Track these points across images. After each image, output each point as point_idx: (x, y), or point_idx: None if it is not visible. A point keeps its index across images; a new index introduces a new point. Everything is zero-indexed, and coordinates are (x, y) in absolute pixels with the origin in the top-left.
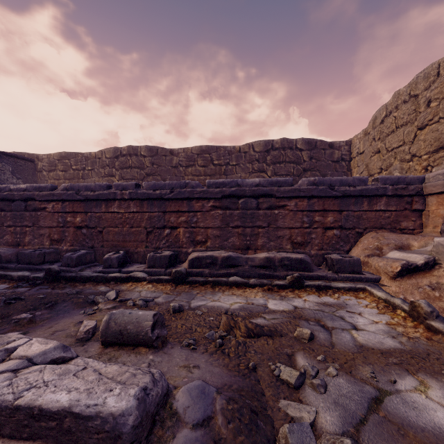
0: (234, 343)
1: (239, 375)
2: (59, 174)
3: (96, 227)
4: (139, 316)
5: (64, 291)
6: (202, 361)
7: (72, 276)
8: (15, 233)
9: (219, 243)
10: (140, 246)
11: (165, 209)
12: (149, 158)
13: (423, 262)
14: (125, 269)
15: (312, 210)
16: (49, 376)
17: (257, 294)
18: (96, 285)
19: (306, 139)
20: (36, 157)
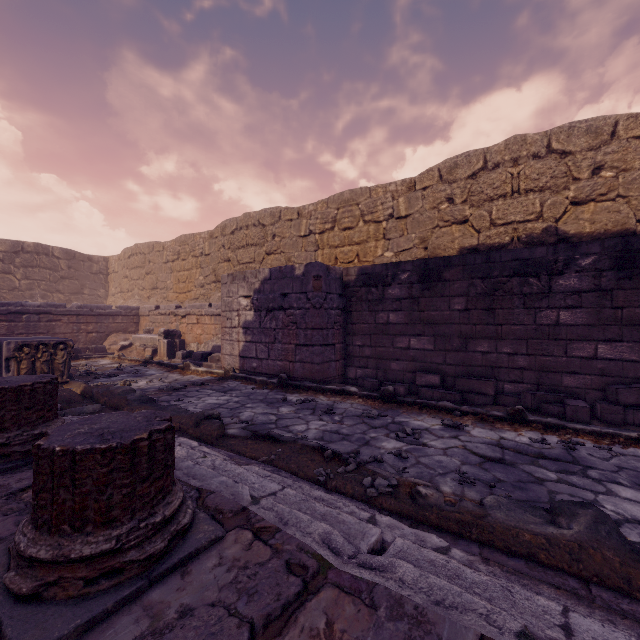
0: None
1: None
2: None
3: None
4: None
5: None
6: None
7: None
8: None
9: None
10: None
11: None
12: None
13: (129, 344)
14: None
15: (80, 322)
16: None
17: None
18: None
19: (64, 249)
20: None
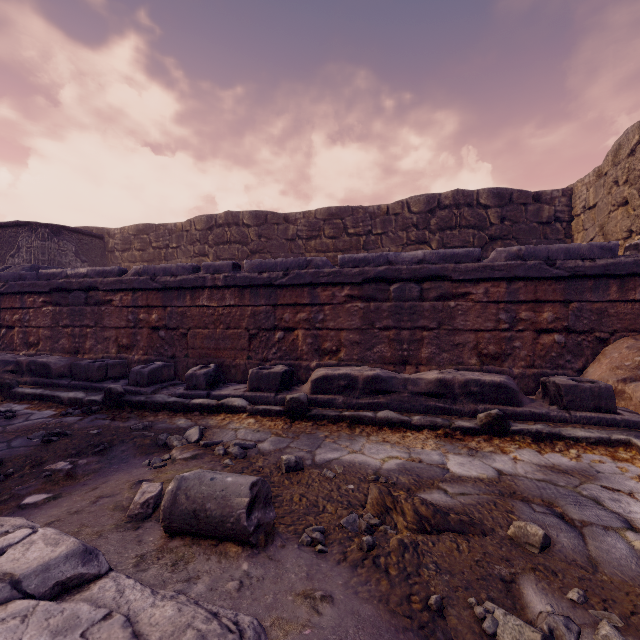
0: (395, 544)
1: (413, 627)
2: (135, 255)
3: (178, 328)
4: (226, 486)
5: (128, 423)
6: (337, 584)
7: (140, 401)
8: (73, 336)
9: (359, 353)
10: (240, 357)
11: (276, 300)
12: (255, 228)
13: None
14: (217, 392)
15: (515, 301)
16: (34, 635)
17: (425, 443)
18: (173, 416)
19: (494, 190)
20: (106, 232)
